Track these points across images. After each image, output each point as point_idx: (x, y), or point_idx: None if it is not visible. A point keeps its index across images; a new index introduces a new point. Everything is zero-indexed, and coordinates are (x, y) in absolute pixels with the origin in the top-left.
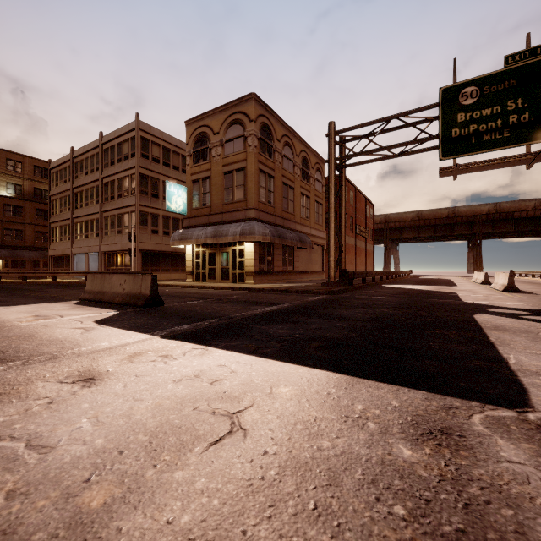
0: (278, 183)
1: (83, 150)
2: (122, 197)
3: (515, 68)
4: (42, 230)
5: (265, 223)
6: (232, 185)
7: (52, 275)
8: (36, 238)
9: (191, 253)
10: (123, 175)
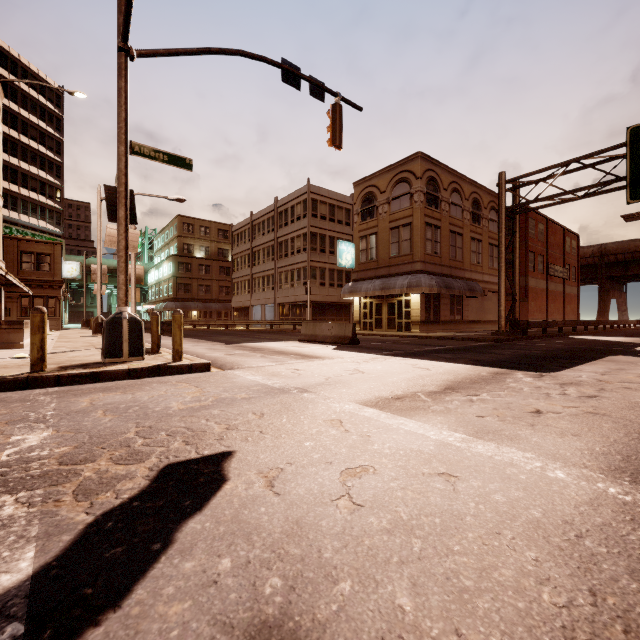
0: (445, 233)
1: (260, 214)
2: (294, 254)
3: None
4: (224, 285)
5: (431, 274)
6: (398, 240)
7: (246, 324)
8: (220, 292)
9: (359, 304)
10: (296, 234)
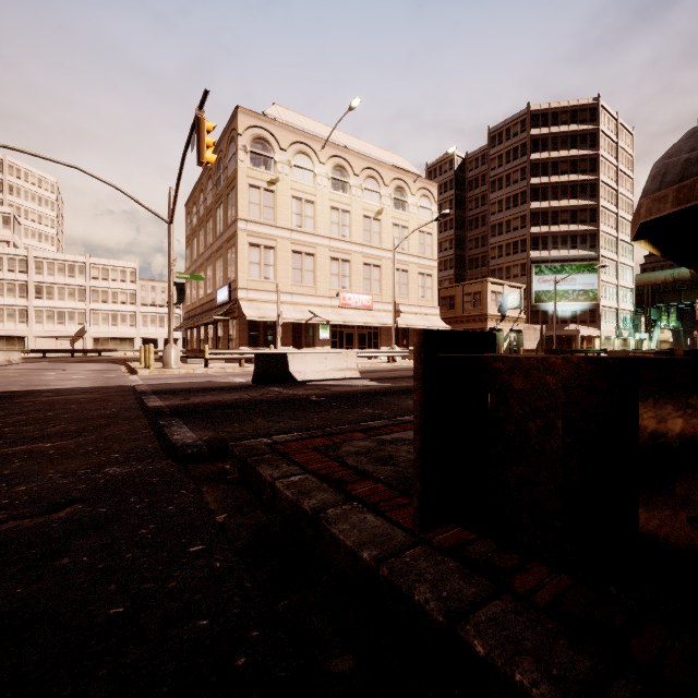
0: None
1: None
2: None
3: None
4: None
5: None
6: None
7: None
8: None
9: None
10: None
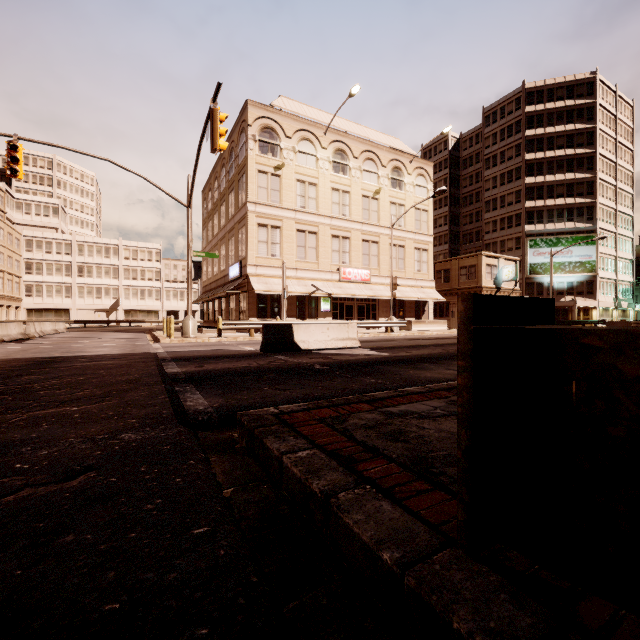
0: None
1: None
2: None
3: None
4: None
5: None
6: None
7: None
8: None
9: None
10: None
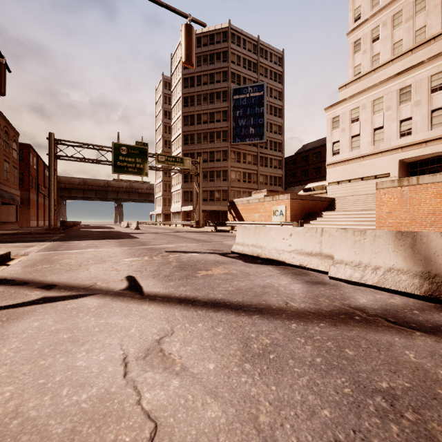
0: None
1: None
2: None
3: (139, 147)
4: None
5: None
6: None
7: None
8: None
9: None
10: None
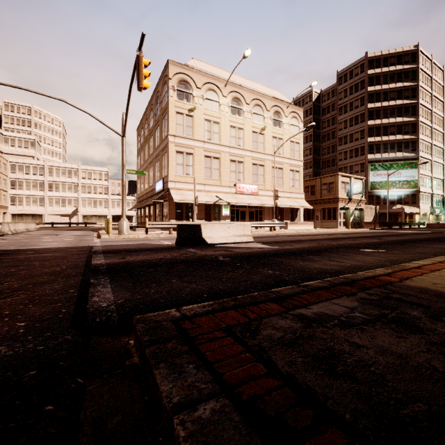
0: None
1: None
2: None
3: None
4: None
5: None
6: None
7: None
8: None
9: None
10: None
